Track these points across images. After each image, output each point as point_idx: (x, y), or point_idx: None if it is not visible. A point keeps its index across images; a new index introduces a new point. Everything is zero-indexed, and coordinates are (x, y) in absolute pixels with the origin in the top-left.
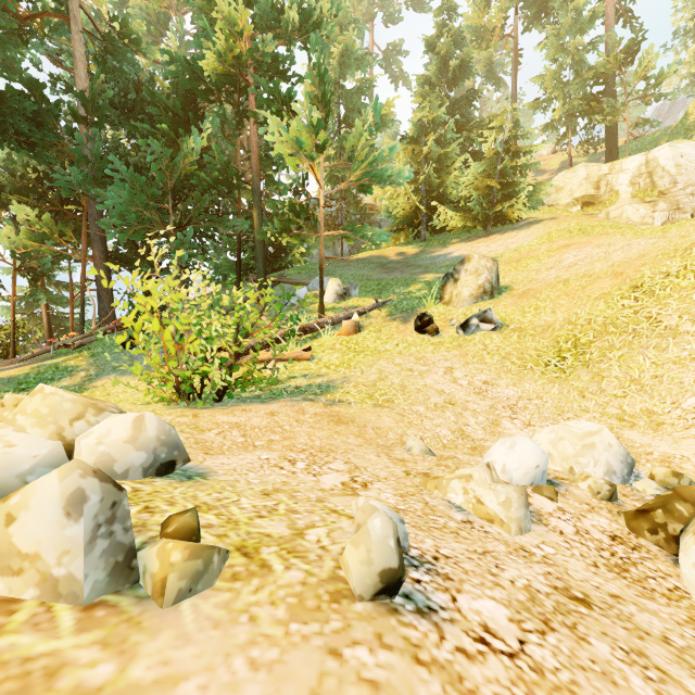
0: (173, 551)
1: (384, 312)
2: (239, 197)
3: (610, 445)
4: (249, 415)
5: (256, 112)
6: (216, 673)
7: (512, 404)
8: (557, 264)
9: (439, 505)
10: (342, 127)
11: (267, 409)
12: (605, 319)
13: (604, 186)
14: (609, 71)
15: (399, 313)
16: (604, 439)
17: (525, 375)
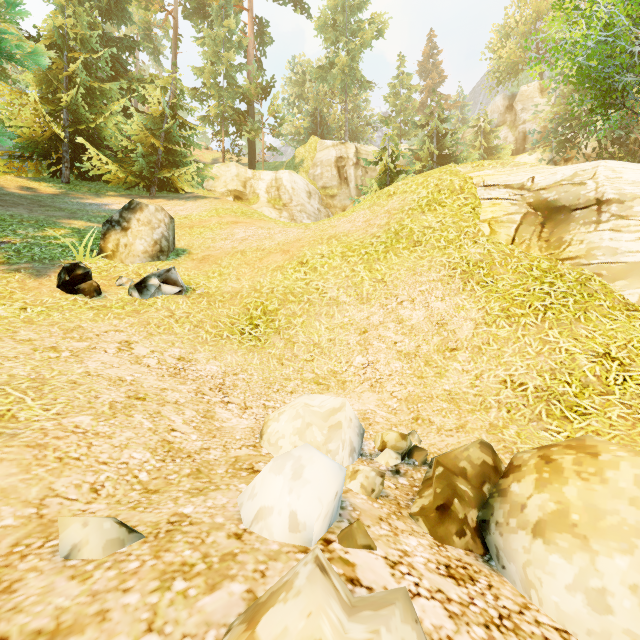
0: None
1: None
2: None
3: (351, 420)
4: None
5: None
6: None
7: (219, 383)
8: (231, 236)
9: None
10: None
11: None
12: (285, 289)
13: (249, 187)
14: (252, 96)
15: (25, 262)
16: (347, 414)
17: (223, 345)
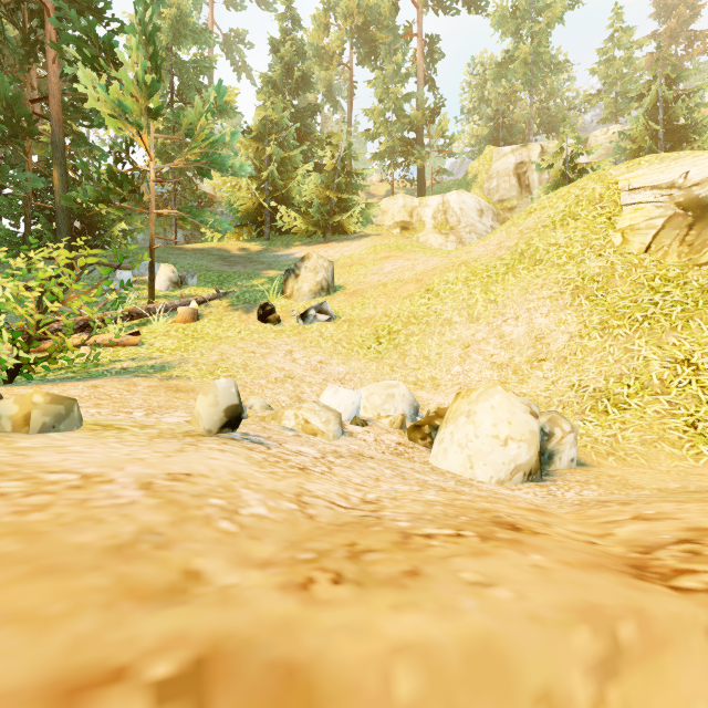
0: (35, 394)
1: (226, 302)
2: (29, 147)
3: (405, 394)
4: (63, 388)
5: (60, 47)
6: (97, 446)
7: (341, 378)
8: (380, 271)
9: (275, 428)
10: (176, 101)
11: (88, 384)
12: (409, 313)
13: (416, 215)
14: (419, 123)
15: (241, 304)
16: (400, 390)
17: (352, 356)
